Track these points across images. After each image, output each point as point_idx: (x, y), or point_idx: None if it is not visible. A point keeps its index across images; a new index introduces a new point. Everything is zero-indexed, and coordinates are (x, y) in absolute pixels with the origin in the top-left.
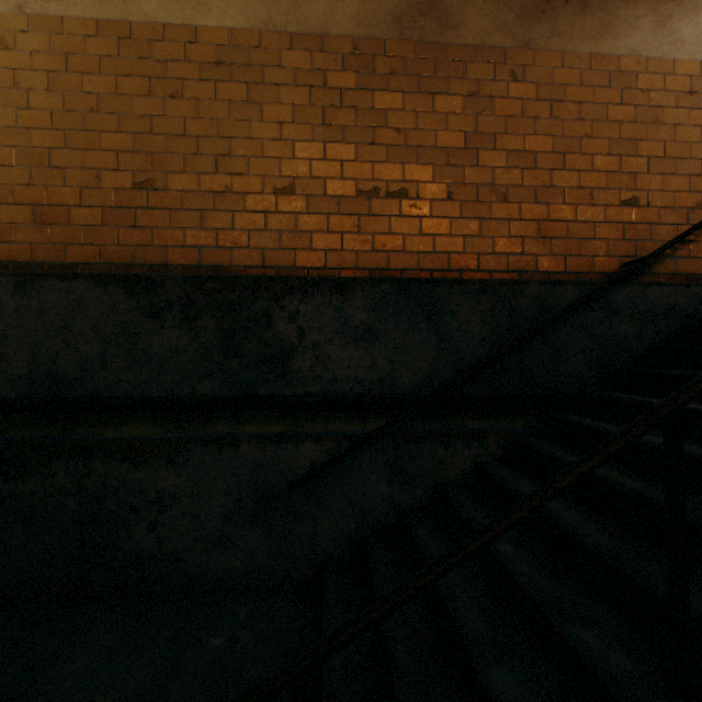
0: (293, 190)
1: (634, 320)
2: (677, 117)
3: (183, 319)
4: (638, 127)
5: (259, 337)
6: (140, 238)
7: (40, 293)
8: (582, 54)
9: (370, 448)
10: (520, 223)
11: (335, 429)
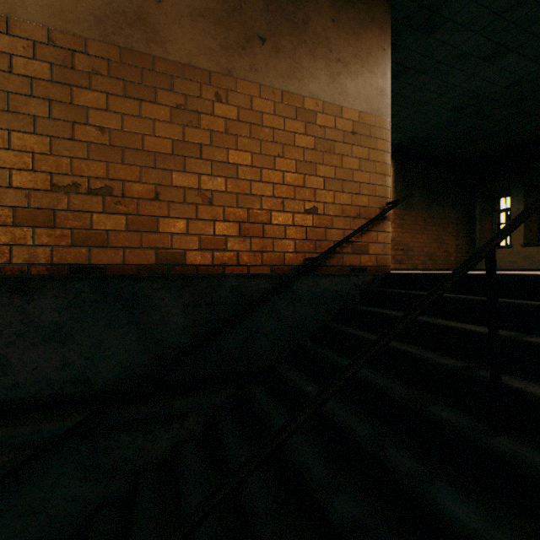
0: None
1: (312, 304)
2: (344, 150)
3: None
4: (318, 154)
5: None
6: None
7: None
8: (276, 89)
9: (59, 450)
10: (224, 223)
11: (24, 432)
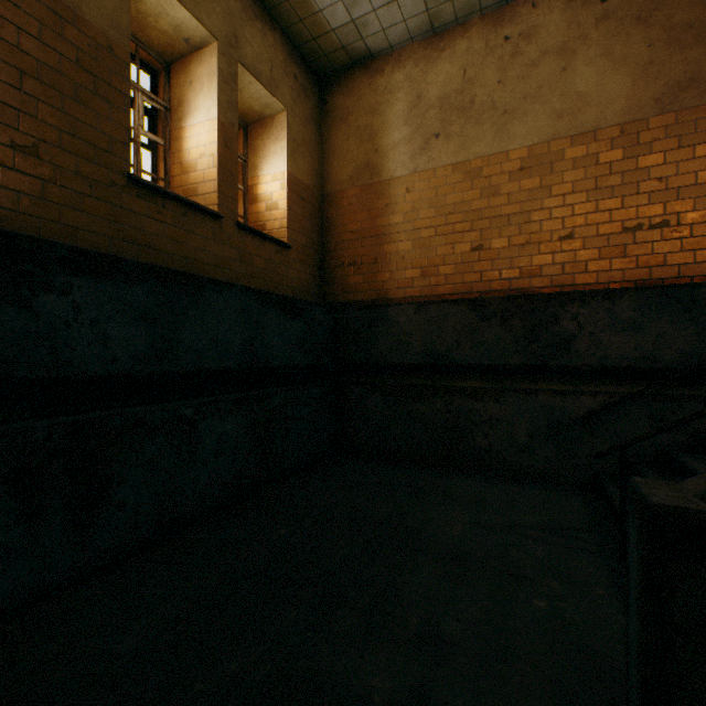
0: (572, 236)
1: None
2: None
3: (501, 321)
4: None
5: (549, 330)
6: (474, 278)
7: (426, 312)
8: None
9: (634, 402)
10: None
11: (604, 390)
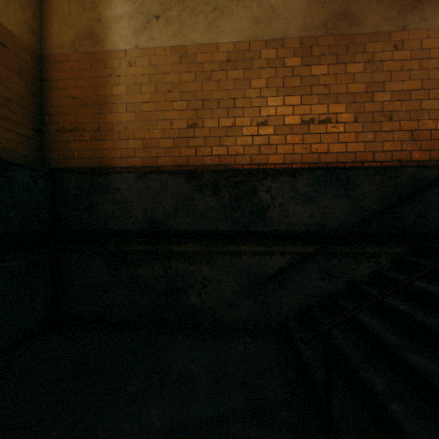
0: (266, 123)
1: None
2: None
3: (213, 192)
4: None
5: (250, 200)
6: (190, 152)
7: (147, 180)
8: None
9: (310, 259)
10: (400, 132)
11: (289, 250)
